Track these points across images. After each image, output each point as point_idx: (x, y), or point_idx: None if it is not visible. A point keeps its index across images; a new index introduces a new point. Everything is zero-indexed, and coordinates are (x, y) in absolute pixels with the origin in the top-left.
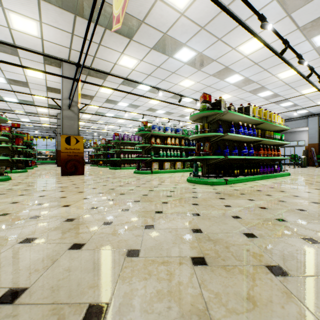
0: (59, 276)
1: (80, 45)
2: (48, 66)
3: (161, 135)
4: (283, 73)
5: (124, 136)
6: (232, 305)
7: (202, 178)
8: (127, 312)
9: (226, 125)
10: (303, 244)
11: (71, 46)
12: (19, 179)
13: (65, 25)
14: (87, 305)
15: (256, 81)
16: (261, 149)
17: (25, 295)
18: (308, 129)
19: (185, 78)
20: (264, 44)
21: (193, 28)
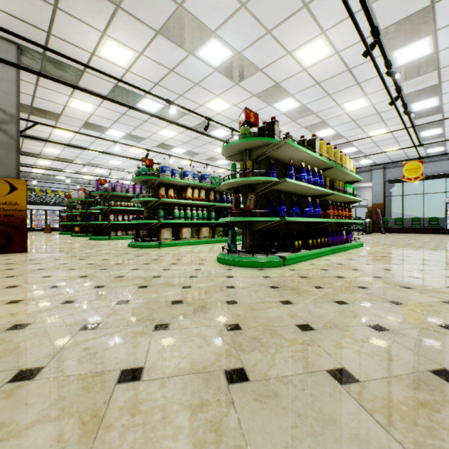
0: None
1: (13, 1)
2: None
3: (177, 183)
4: (350, 103)
5: (115, 184)
6: None
7: (244, 255)
8: None
9: (281, 168)
10: None
11: None
12: None
13: None
14: None
15: (315, 112)
16: (330, 208)
17: None
18: (372, 184)
19: (216, 97)
20: (352, 17)
21: (228, 2)
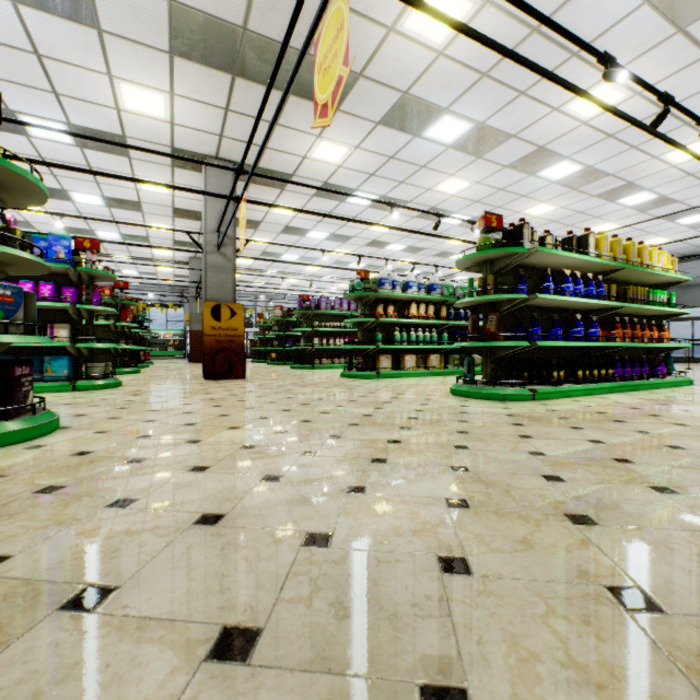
0: (260, 507)
1: (239, 128)
2: (179, 171)
3: (398, 298)
4: (678, 151)
5: (320, 301)
6: (497, 545)
7: (483, 386)
8: (357, 541)
9: (537, 277)
10: (644, 494)
11: (223, 132)
12: (135, 385)
13: (214, 96)
14: (306, 532)
15: (612, 173)
16: (618, 327)
17: (226, 520)
18: None
19: (449, 176)
20: (611, 111)
21: (465, 76)
